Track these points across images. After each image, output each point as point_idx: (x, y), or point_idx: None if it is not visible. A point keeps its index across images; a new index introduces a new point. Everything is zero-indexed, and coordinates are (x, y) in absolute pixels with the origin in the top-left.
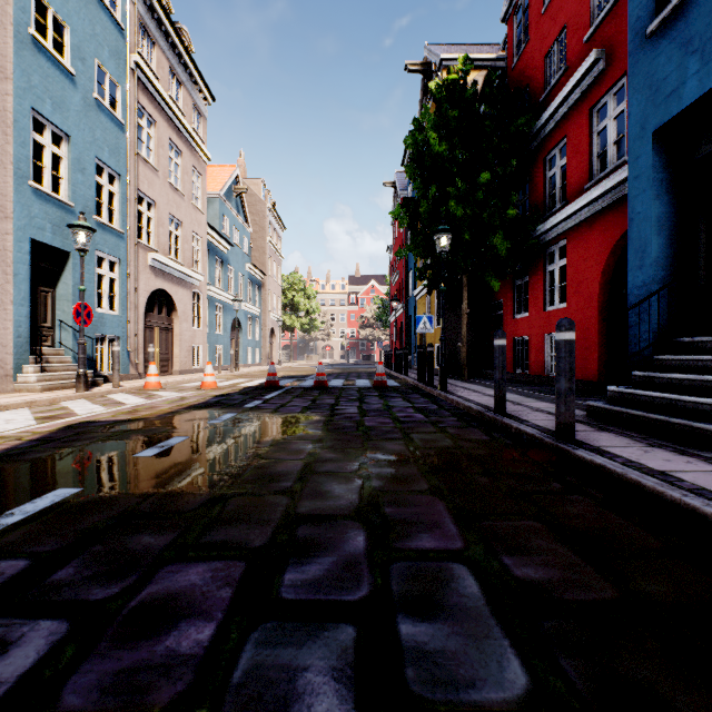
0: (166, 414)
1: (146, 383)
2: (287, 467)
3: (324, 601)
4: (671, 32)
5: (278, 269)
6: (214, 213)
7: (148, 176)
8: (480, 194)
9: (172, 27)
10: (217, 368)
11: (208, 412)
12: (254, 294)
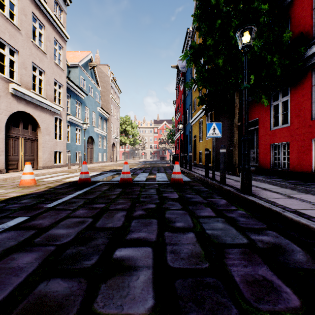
0: None
1: None
2: None
3: None
4: None
5: (117, 113)
6: (75, 75)
7: (10, 30)
8: (261, 18)
9: None
10: (76, 164)
11: None
12: (102, 124)
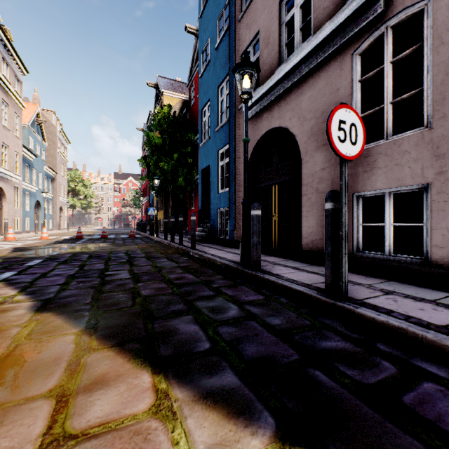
0: (47, 245)
1: (7, 237)
2: (107, 248)
3: (120, 253)
4: (203, 149)
5: (65, 168)
6: (23, 135)
7: None
8: (173, 162)
9: (6, 37)
10: (26, 232)
11: (64, 244)
12: (48, 185)
